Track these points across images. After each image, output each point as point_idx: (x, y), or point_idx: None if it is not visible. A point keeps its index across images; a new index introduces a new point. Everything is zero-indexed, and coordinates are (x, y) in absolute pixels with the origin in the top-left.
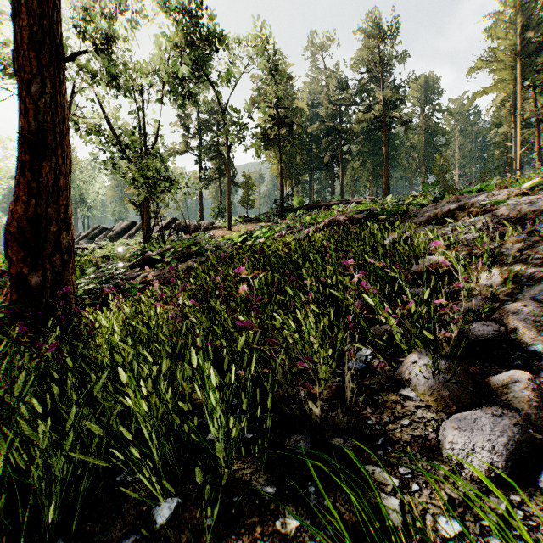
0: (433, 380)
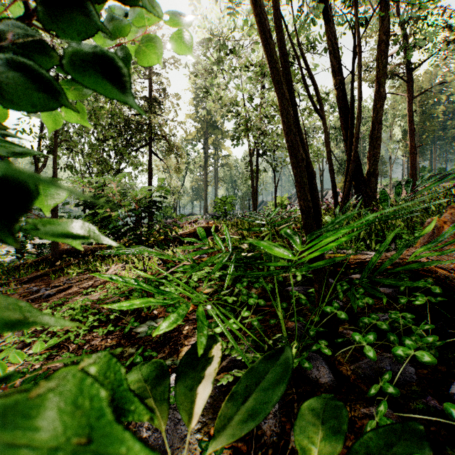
0: None
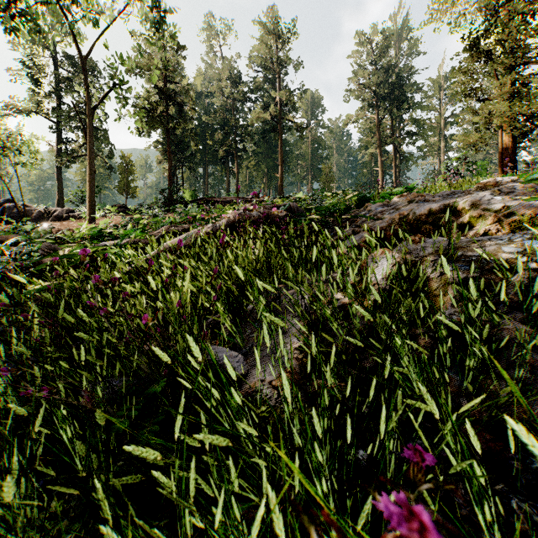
0: None
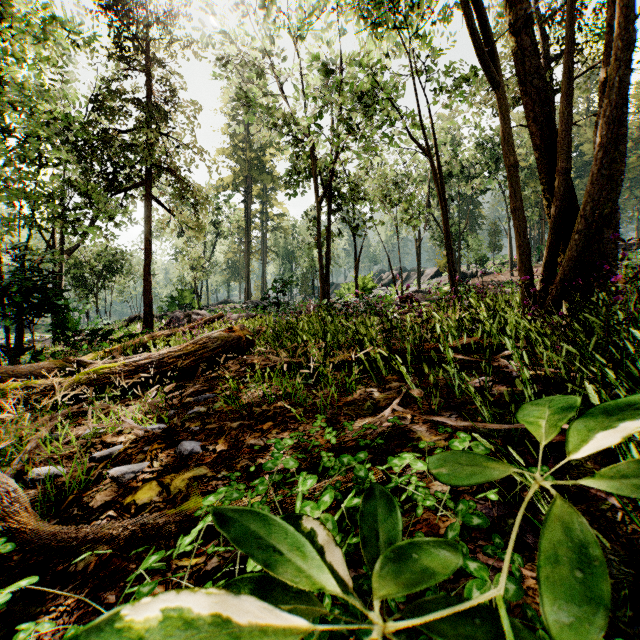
0: None
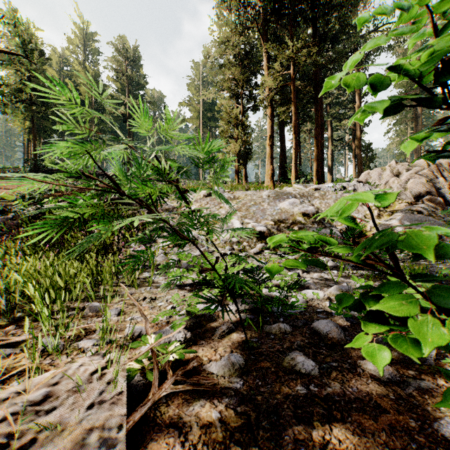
0: (136, 245)
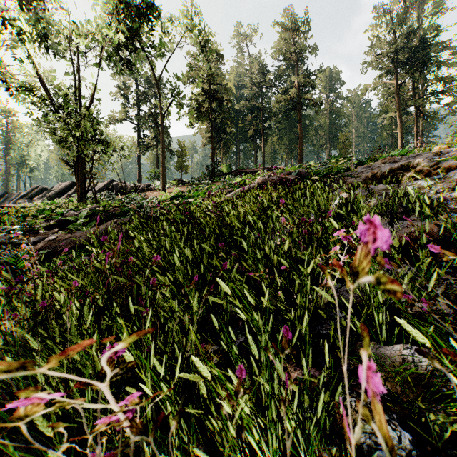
0: None
